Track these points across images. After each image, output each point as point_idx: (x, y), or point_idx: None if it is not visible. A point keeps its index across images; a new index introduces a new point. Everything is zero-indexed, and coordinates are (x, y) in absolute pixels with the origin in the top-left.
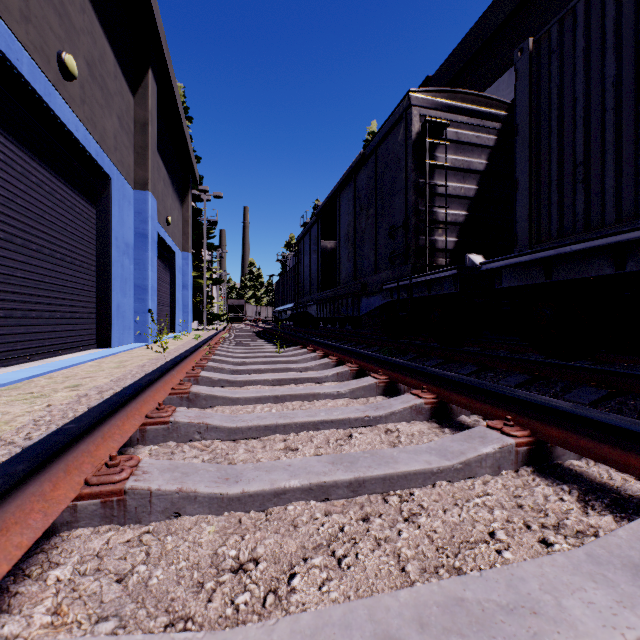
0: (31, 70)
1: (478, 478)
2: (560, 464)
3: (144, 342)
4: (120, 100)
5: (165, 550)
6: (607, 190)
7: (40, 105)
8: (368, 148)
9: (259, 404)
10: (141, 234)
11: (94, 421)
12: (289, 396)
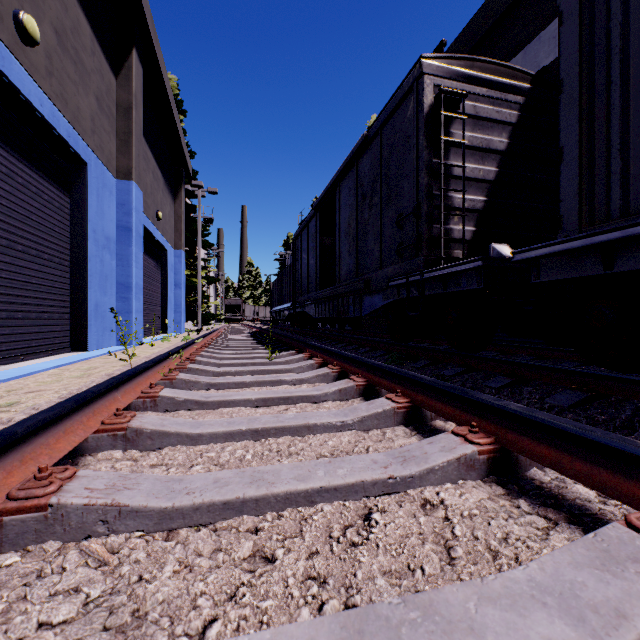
0: None
1: None
2: None
3: (128, 344)
4: (99, 79)
5: None
6: None
7: None
8: (372, 129)
9: (230, 442)
10: (124, 227)
11: None
12: (274, 429)
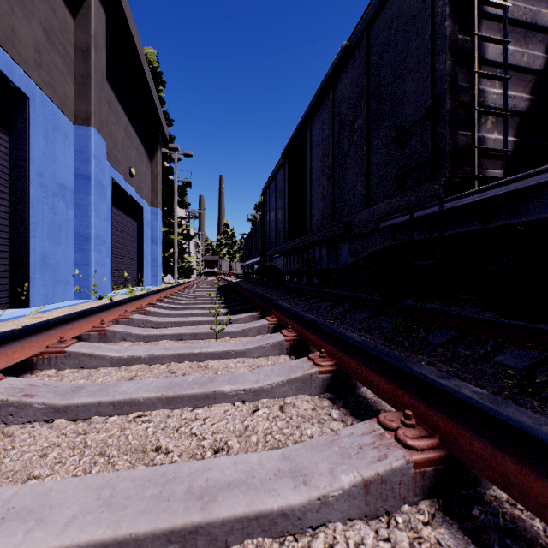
0: None
1: None
2: None
3: (86, 299)
4: (48, 10)
5: None
6: None
7: None
8: (354, 35)
9: None
10: (83, 175)
11: None
12: None
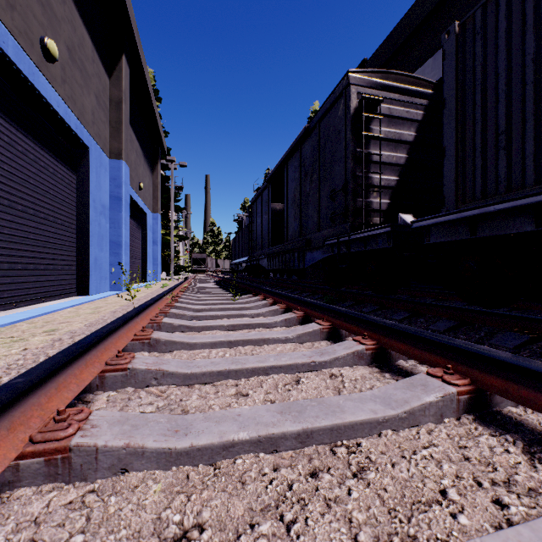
0: (16, 52)
1: (422, 426)
2: (499, 411)
3: (118, 290)
4: (97, 81)
5: (107, 514)
6: (527, 155)
7: (25, 83)
8: (312, 122)
9: (214, 349)
10: (116, 197)
11: (45, 374)
12: (242, 341)
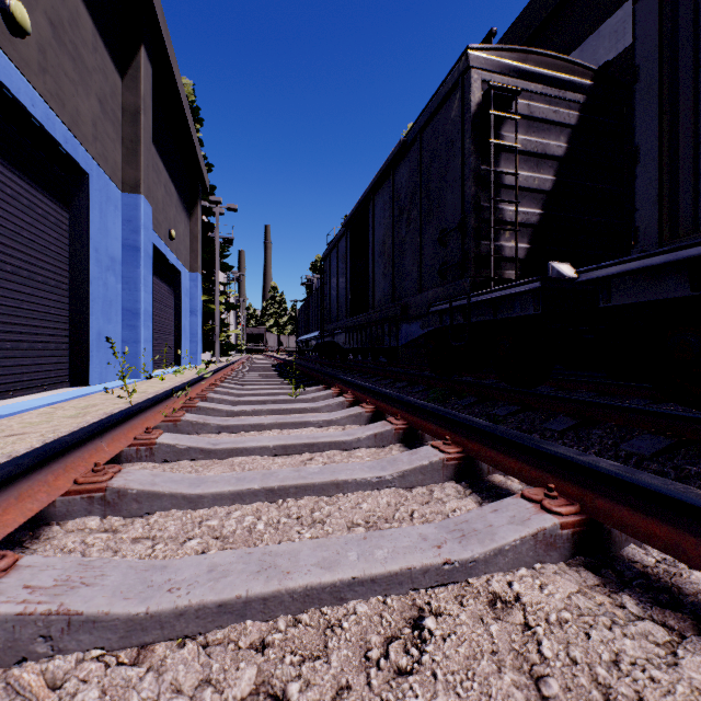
0: None
1: None
2: None
3: (135, 378)
4: (102, 79)
5: None
6: None
7: None
8: (410, 134)
9: (239, 505)
10: (131, 247)
11: None
12: (293, 488)
